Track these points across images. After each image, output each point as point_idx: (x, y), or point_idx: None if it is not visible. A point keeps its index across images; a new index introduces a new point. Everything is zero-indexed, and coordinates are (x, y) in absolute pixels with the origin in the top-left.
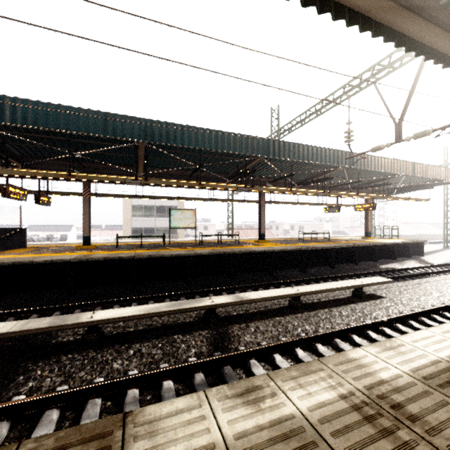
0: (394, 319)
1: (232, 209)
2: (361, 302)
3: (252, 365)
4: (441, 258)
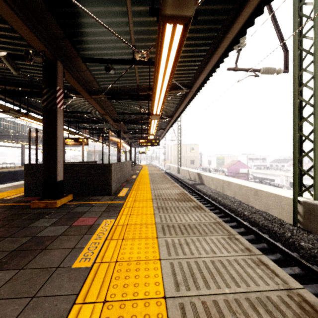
0: None
1: None
2: None
3: None
4: None
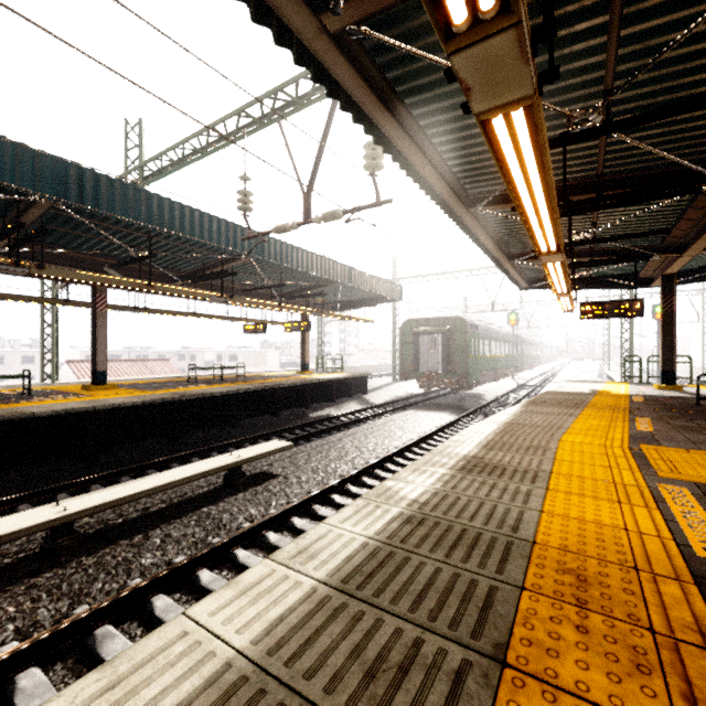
0: (266, 523)
1: (54, 319)
2: (231, 497)
3: None
4: (385, 395)
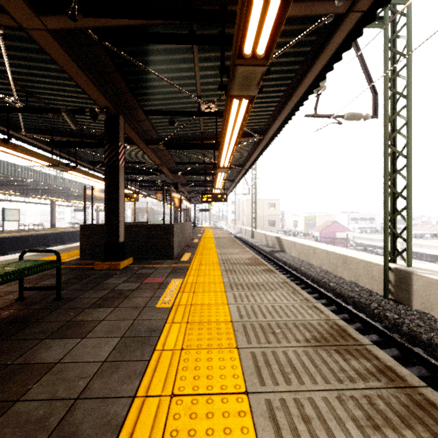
0: None
1: None
2: None
3: None
4: None
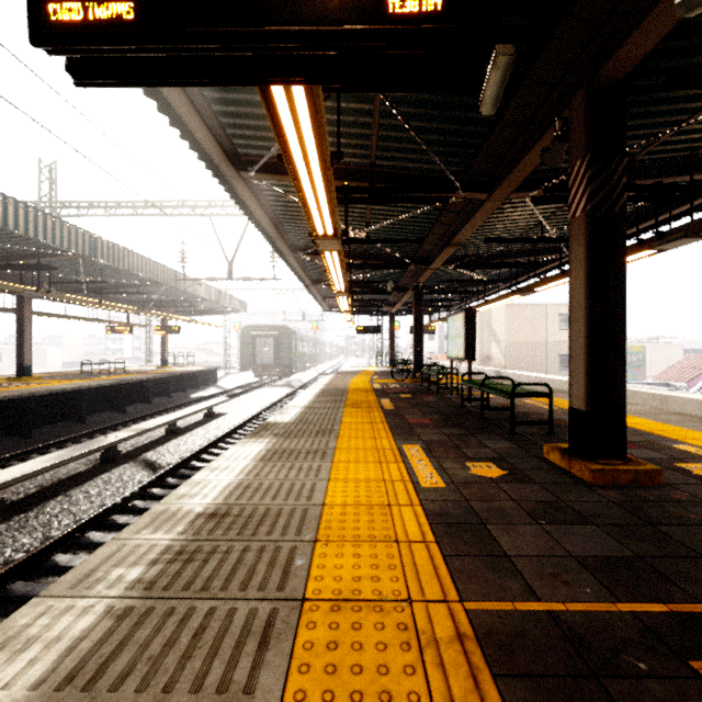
0: (245, 422)
1: None
2: (217, 419)
3: (196, 464)
4: (231, 383)
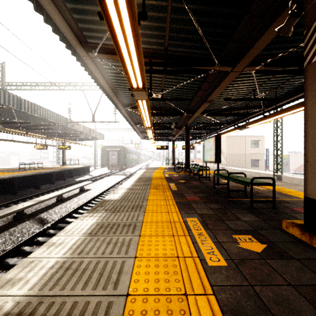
0: (100, 194)
1: None
2: (85, 192)
3: (68, 220)
4: (97, 173)
